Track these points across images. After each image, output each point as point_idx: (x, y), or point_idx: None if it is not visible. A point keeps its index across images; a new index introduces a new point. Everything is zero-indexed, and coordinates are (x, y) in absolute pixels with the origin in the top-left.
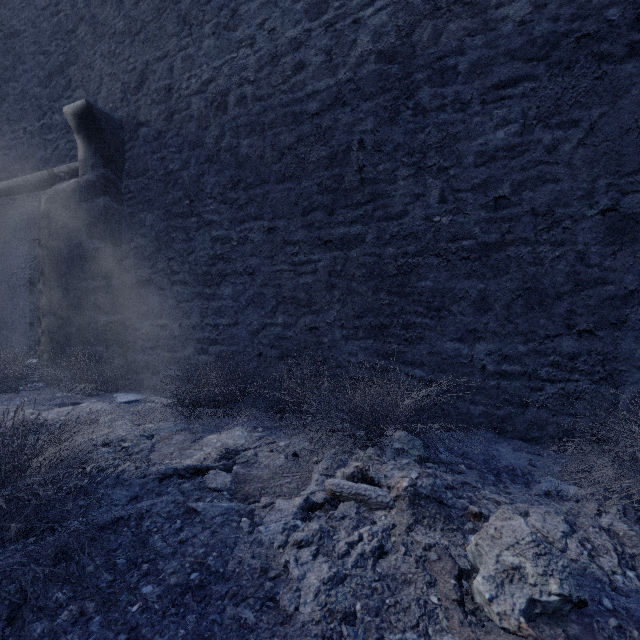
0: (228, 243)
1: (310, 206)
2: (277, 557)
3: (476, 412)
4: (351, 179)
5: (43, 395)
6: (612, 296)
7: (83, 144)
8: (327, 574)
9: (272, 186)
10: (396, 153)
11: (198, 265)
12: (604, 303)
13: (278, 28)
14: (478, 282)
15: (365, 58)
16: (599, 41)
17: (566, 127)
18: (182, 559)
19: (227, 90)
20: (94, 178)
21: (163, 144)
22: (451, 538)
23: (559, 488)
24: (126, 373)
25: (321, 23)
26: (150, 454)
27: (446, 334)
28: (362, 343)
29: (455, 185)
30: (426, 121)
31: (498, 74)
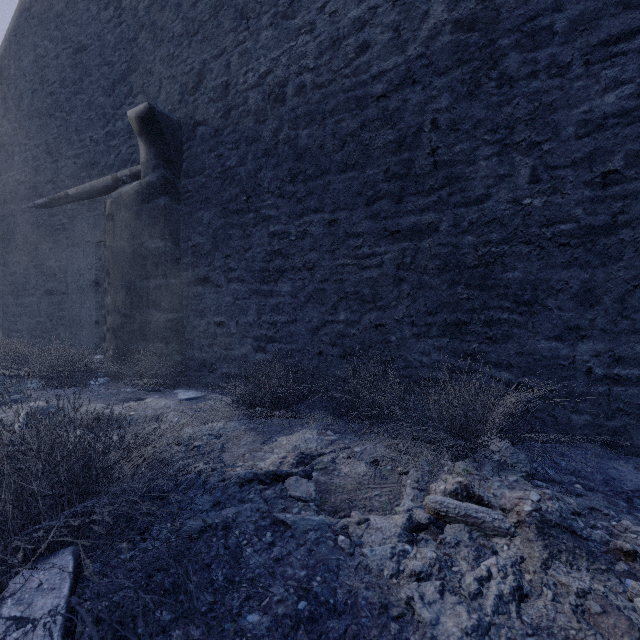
0: (286, 238)
1: (375, 195)
2: (392, 589)
3: (579, 422)
4: (422, 163)
5: (110, 390)
6: None
7: (145, 147)
8: (469, 622)
9: (333, 176)
10: (476, 131)
11: (255, 261)
12: None
13: (340, 9)
14: (581, 272)
15: (439, 29)
16: None
17: None
18: (283, 582)
19: (285, 81)
20: (155, 179)
21: (220, 141)
22: (605, 582)
23: None
24: (184, 370)
25: None
26: (221, 454)
27: (540, 332)
28: (436, 342)
29: (550, 161)
30: (513, 92)
31: (607, 28)
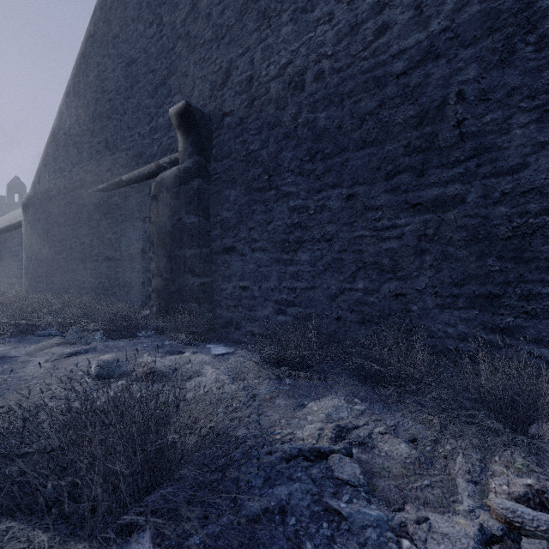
0: (305, 212)
1: (395, 169)
2: None
3: None
4: (447, 135)
5: (155, 342)
6: None
7: (182, 138)
8: None
9: (351, 154)
10: (510, 98)
11: (276, 233)
12: None
13: None
14: None
15: (466, 0)
16: None
17: None
18: None
19: (304, 69)
20: (190, 164)
21: (244, 129)
22: None
23: None
24: (213, 326)
25: None
26: (259, 418)
27: None
28: (463, 313)
29: None
30: None
31: None
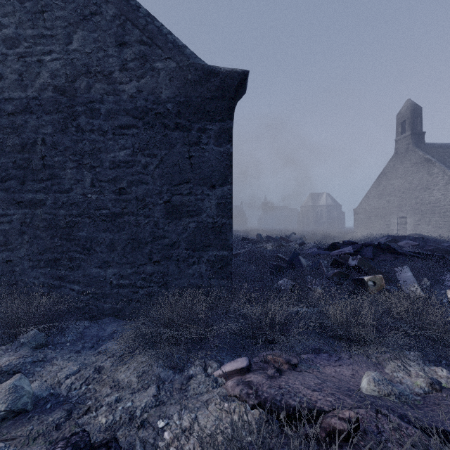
0: None
1: (7, 176)
2: None
3: (107, 308)
4: (37, 163)
5: None
6: (167, 244)
7: None
8: None
9: None
10: (66, 152)
11: None
12: (164, 247)
13: None
14: (110, 234)
15: (46, 87)
16: (164, 118)
17: (151, 157)
18: None
19: None
20: None
21: None
22: None
23: (108, 348)
24: None
25: (15, 53)
26: None
27: (93, 264)
28: (43, 270)
29: (99, 177)
30: (83, 136)
31: (121, 120)
